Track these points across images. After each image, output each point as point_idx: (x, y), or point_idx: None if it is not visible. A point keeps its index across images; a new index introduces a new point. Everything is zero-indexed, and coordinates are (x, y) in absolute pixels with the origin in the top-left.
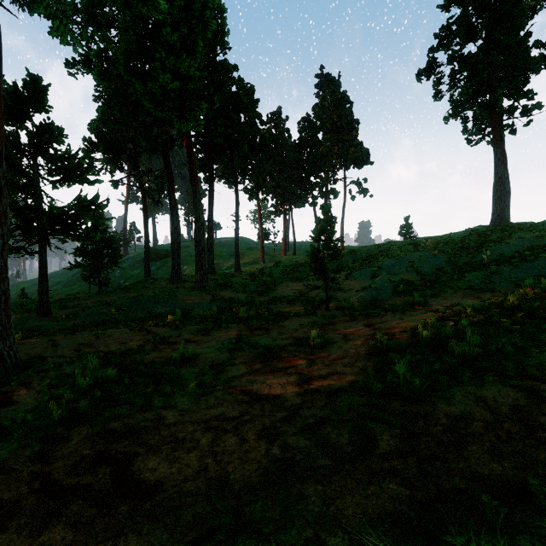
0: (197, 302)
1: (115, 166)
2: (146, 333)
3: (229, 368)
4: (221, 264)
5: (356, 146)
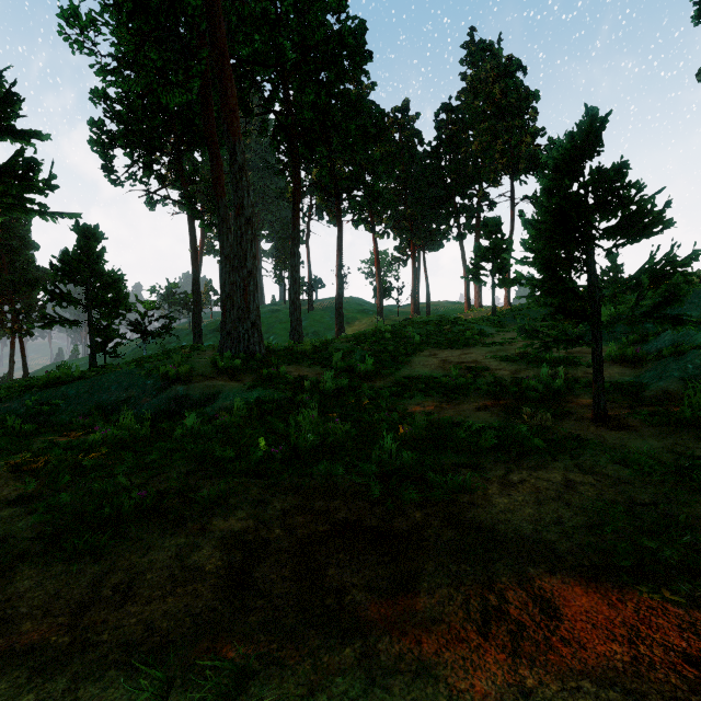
0: (216, 388)
1: (150, 174)
2: None
3: None
4: (321, 333)
5: (533, 135)
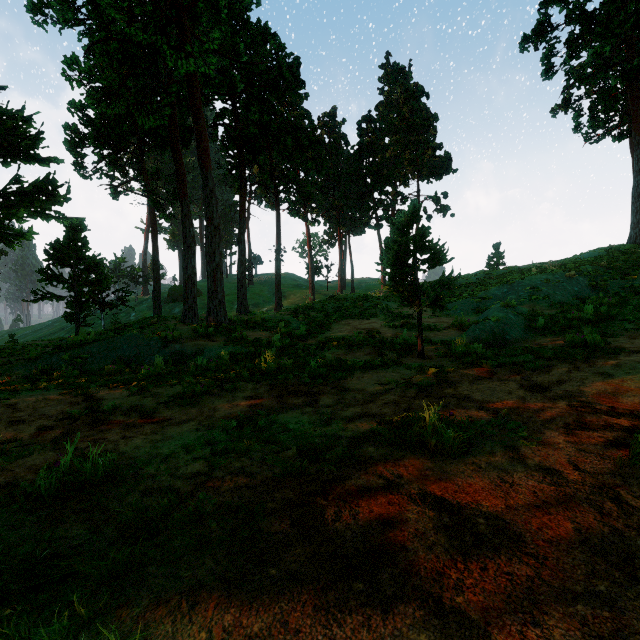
0: (202, 346)
1: (114, 169)
2: (82, 399)
3: (176, 538)
4: (260, 305)
5: (433, 149)
